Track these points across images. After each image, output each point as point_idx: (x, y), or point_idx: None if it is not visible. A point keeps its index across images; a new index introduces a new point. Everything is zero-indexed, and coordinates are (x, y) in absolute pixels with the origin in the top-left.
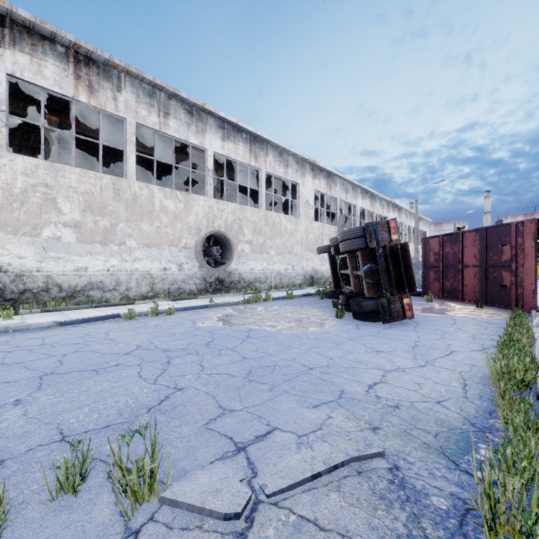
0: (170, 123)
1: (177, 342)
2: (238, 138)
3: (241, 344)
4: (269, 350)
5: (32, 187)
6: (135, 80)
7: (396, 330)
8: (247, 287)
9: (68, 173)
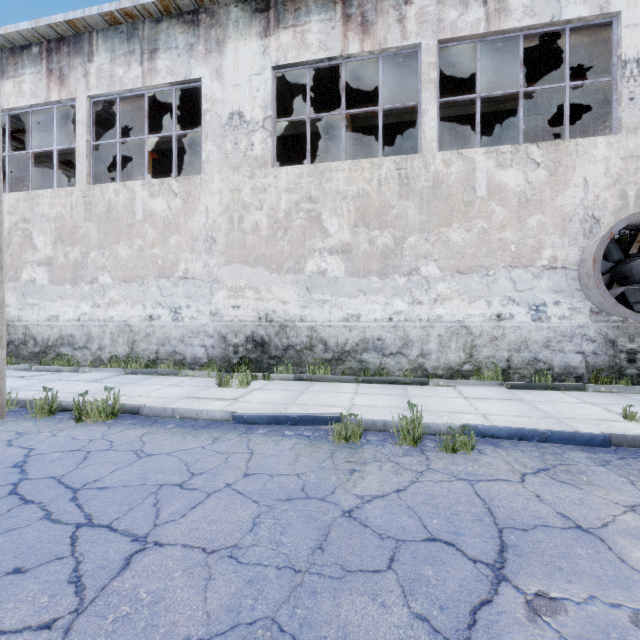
0: (511, 3)
1: None
2: None
3: None
4: None
5: (295, 206)
6: None
7: None
8: None
9: (335, 172)
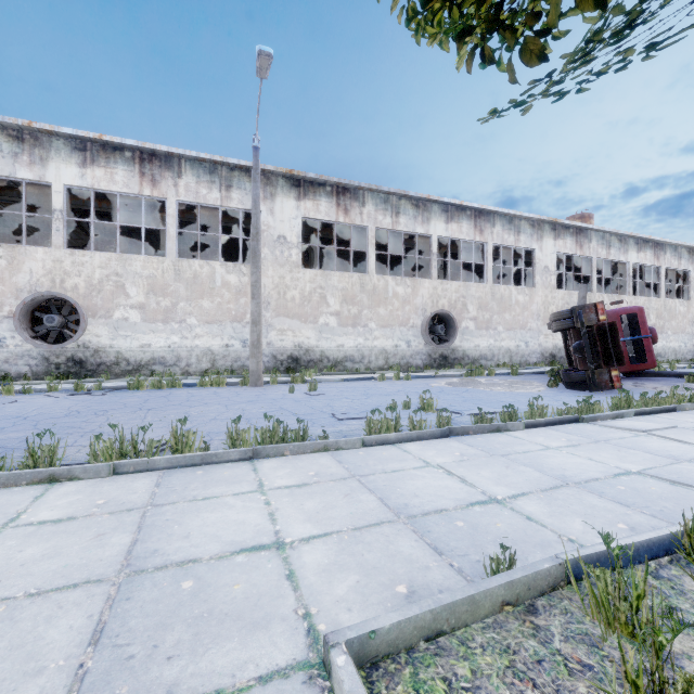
0: (400, 220)
1: (420, 390)
2: (462, 217)
3: (461, 393)
4: (480, 396)
5: (314, 290)
6: (374, 193)
7: (594, 395)
8: (471, 364)
9: (333, 276)
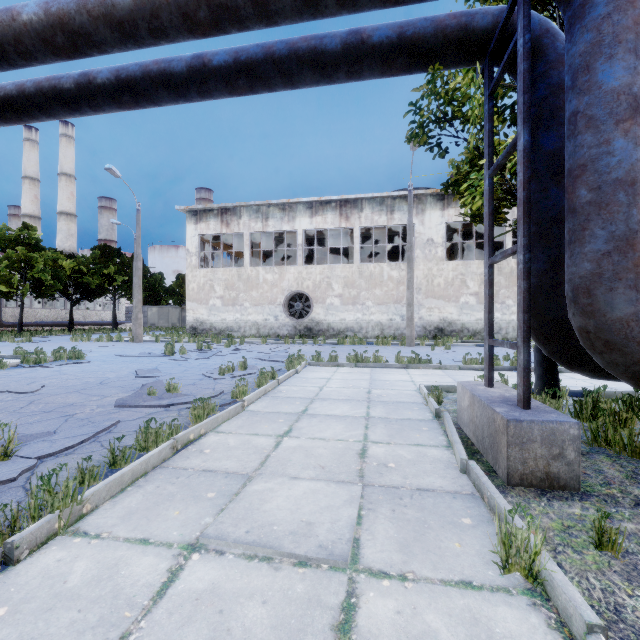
0: None
1: None
2: None
3: None
4: None
5: (455, 276)
6: None
7: None
8: None
9: (472, 264)
